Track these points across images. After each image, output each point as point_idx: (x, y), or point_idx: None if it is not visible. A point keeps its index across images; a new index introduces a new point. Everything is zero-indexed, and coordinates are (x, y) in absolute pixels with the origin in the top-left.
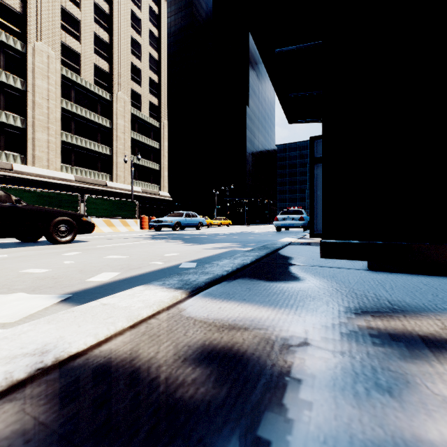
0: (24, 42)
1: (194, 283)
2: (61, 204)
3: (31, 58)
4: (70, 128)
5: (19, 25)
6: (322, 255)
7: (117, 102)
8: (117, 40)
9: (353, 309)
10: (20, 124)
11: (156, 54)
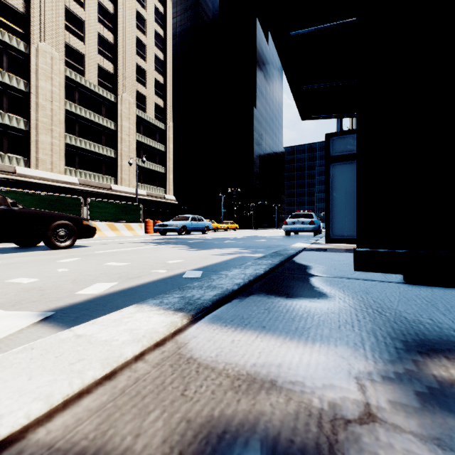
0: (27, 43)
1: (199, 301)
2: (64, 208)
3: (35, 59)
4: (74, 130)
5: (22, 26)
6: (356, 267)
7: (122, 103)
8: (122, 41)
9: (414, 345)
10: (23, 126)
11: (161, 54)
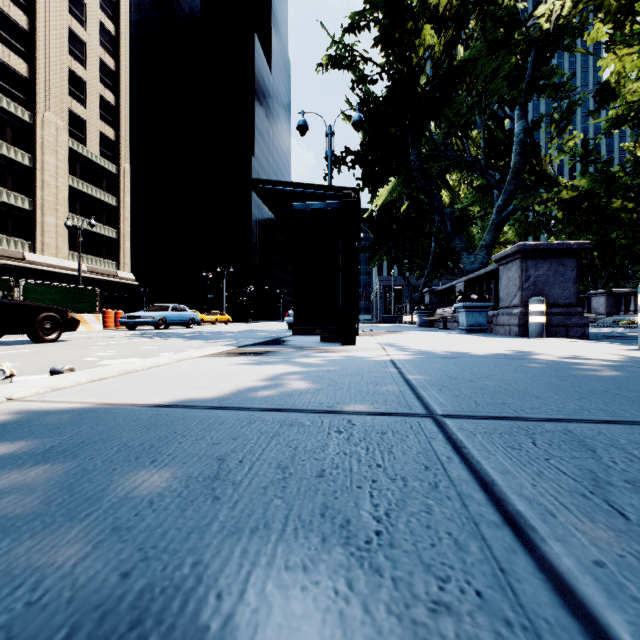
0: None
1: (238, 345)
2: None
3: None
4: None
5: None
6: (293, 333)
7: (44, 127)
8: (44, 29)
9: (296, 347)
10: None
11: (111, 60)
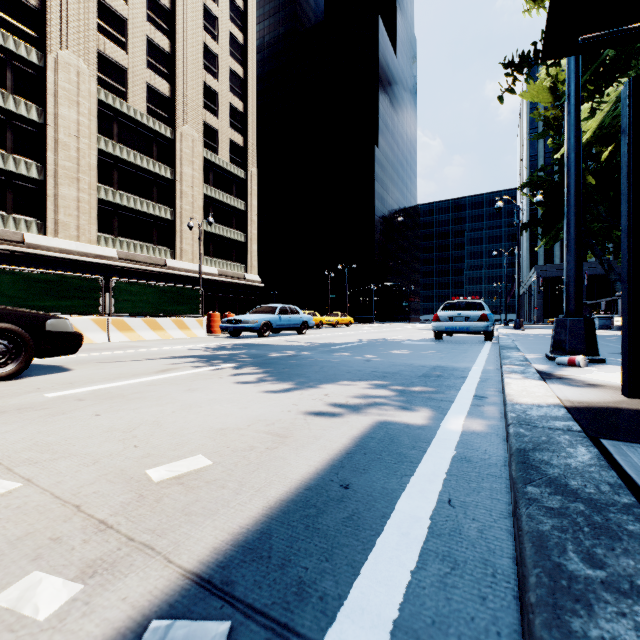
0: (42, 52)
1: None
2: (69, 295)
3: (53, 75)
4: (111, 179)
5: (34, 26)
6: None
7: (182, 140)
8: (182, 49)
9: None
10: (36, 174)
11: (240, 69)
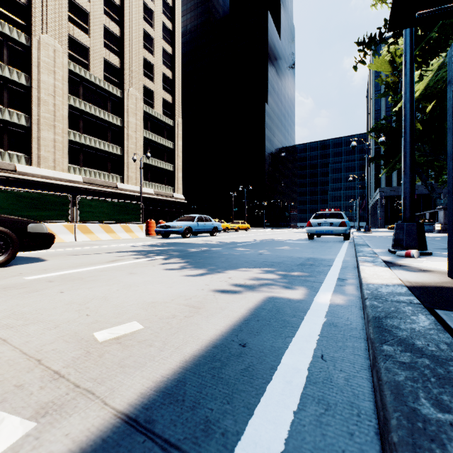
0: (29, 36)
1: None
2: (47, 207)
3: (36, 52)
4: (78, 126)
5: (23, 17)
6: None
7: (128, 99)
8: (128, 33)
9: None
10: (25, 122)
11: (169, 48)
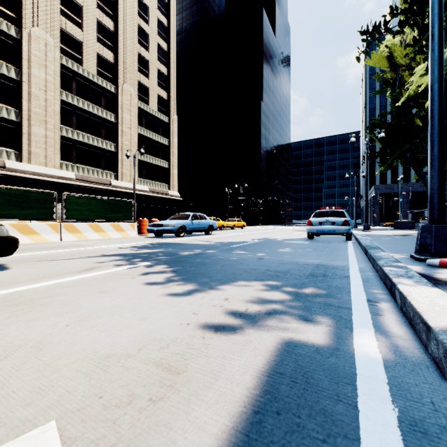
0: (19, 28)
1: None
2: (29, 205)
3: (27, 45)
4: (71, 122)
5: (13, 9)
6: None
7: (123, 94)
8: (123, 28)
9: None
10: (15, 117)
11: (165, 44)
